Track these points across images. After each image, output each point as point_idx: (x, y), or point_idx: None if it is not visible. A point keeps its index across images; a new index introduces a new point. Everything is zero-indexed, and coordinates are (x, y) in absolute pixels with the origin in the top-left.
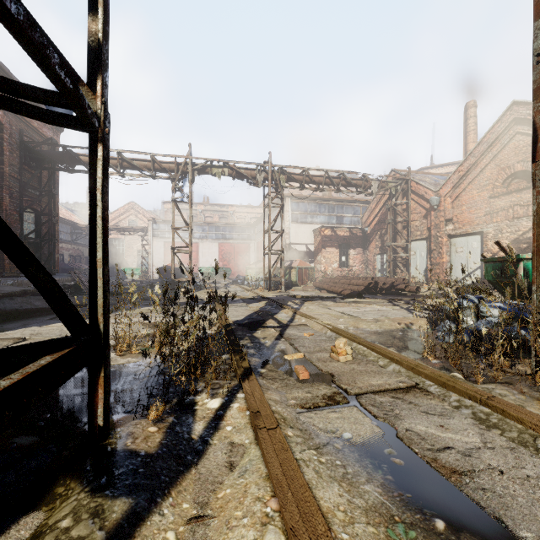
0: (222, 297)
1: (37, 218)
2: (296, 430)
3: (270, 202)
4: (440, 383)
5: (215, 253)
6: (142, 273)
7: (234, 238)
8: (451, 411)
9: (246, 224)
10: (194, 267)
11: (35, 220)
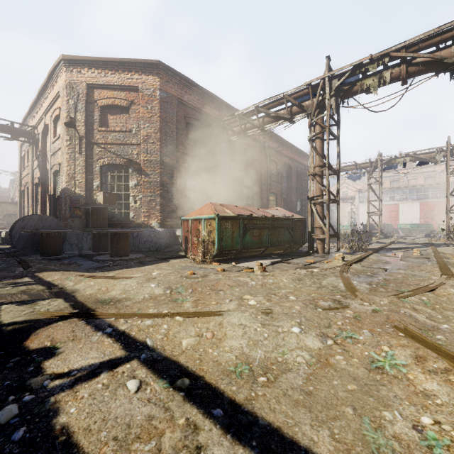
0: (398, 242)
1: (301, 203)
2: (375, 255)
3: (448, 173)
4: (434, 257)
5: (416, 212)
6: (351, 229)
7: (439, 196)
8: (425, 260)
9: (453, 182)
10: (394, 224)
11: (300, 203)
